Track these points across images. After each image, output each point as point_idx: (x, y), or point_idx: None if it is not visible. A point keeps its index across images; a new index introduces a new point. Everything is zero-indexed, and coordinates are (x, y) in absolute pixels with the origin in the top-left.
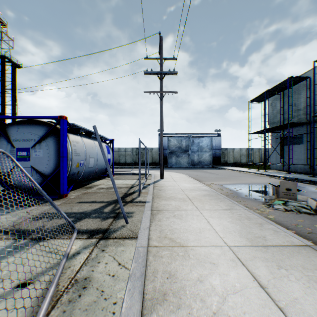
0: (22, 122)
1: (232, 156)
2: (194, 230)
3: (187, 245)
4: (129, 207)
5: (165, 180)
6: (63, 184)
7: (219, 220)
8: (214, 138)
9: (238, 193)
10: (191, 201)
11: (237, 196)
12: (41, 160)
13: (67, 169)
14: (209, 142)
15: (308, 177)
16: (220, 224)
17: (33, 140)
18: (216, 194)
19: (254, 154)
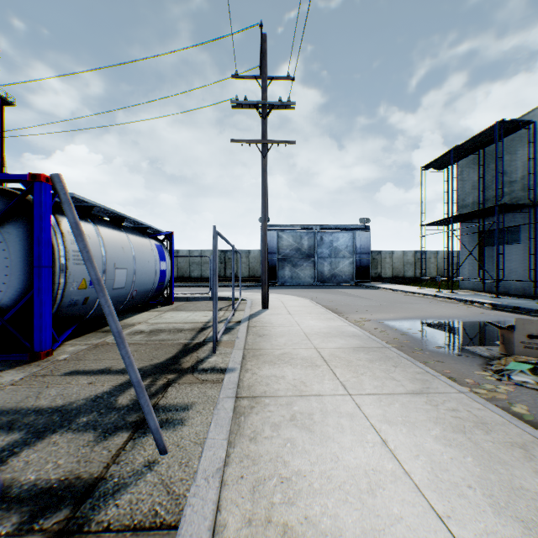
0: None
1: (390, 266)
2: (351, 478)
3: None
4: (184, 387)
5: (271, 312)
6: (40, 330)
7: (411, 434)
8: (358, 234)
9: (420, 340)
10: (330, 366)
11: (420, 348)
12: None
13: (54, 294)
14: (349, 241)
15: (536, 304)
16: (416, 449)
17: None
18: (379, 347)
19: (427, 261)
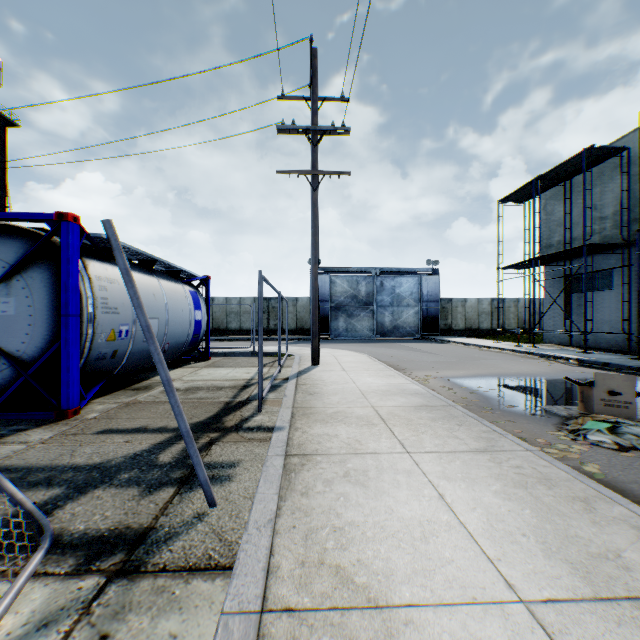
0: None
1: (462, 316)
2: (405, 528)
3: (391, 603)
4: (229, 445)
5: (323, 368)
6: (67, 385)
7: (470, 489)
8: (425, 279)
9: (492, 399)
10: (388, 425)
11: (490, 407)
12: (11, 323)
13: (81, 346)
14: (415, 287)
15: (629, 360)
16: (474, 502)
17: None
18: (443, 405)
19: (506, 311)
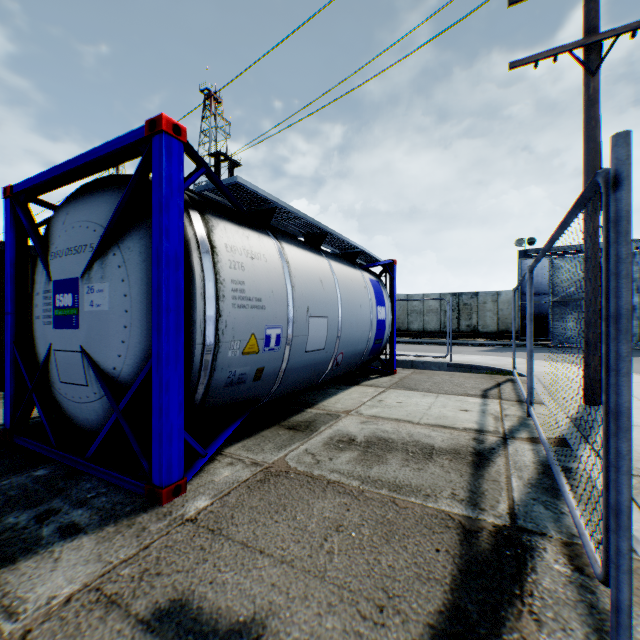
0: (78, 192)
1: None
2: None
3: None
4: None
5: None
6: (159, 440)
7: None
8: None
9: None
10: None
11: None
12: (104, 324)
13: (193, 365)
14: None
15: None
16: None
17: (89, 247)
18: None
19: None
